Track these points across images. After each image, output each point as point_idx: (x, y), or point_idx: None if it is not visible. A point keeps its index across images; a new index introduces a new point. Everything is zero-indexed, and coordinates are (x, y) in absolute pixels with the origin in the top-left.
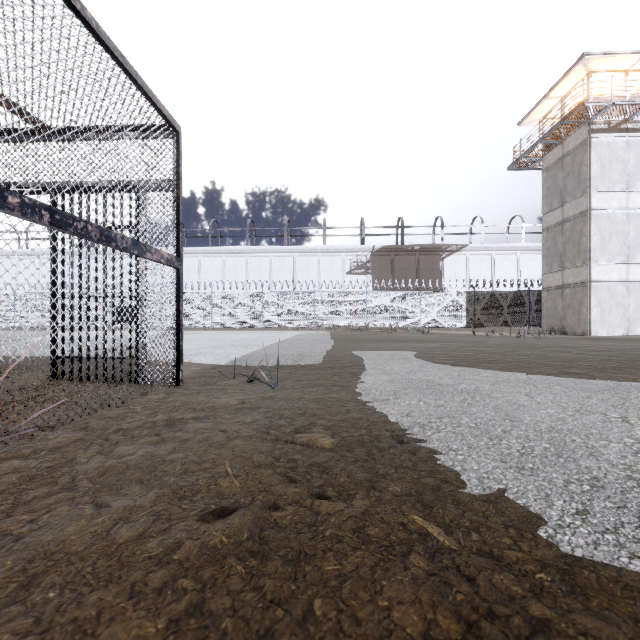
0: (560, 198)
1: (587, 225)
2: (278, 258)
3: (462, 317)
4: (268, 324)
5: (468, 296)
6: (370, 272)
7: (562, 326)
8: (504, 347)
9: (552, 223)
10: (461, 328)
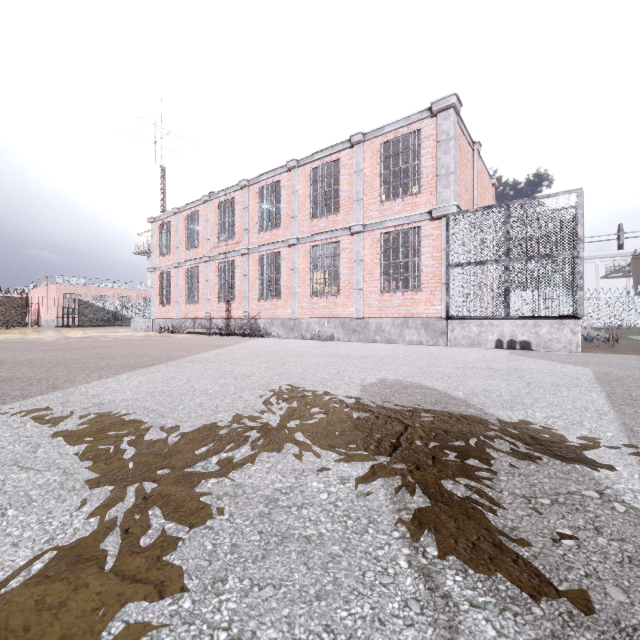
0: None
1: None
2: None
3: None
4: None
5: None
6: (630, 275)
7: None
8: None
9: None
10: None
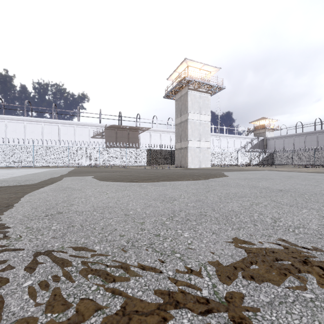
0: (180, 113)
1: (187, 125)
2: (48, 126)
3: (145, 160)
4: (37, 164)
5: (147, 151)
6: (104, 137)
7: (181, 164)
8: (135, 173)
9: (178, 123)
10: (147, 165)
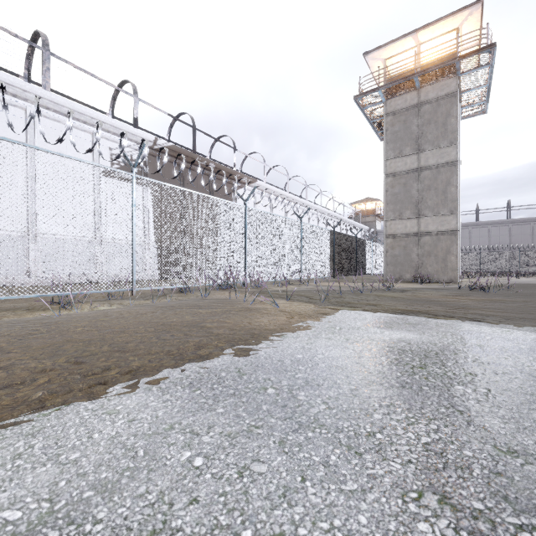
0: (415, 145)
1: (457, 175)
2: None
3: (328, 264)
4: None
5: (331, 237)
6: (148, 183)
7: (419, 274)
8: None
9: (402, 169)
10: None
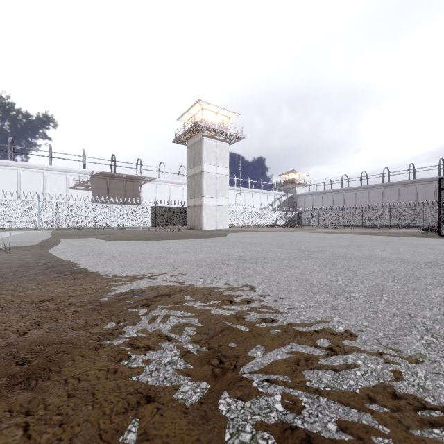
0: (193, 163)
1: (202, 178)
2: (0, 170)
3: (149, 221)
4: None
5: (152, 209)
6: (90, 189)
7: (194, 225)
8: (139, 234)
9: (191, 174)
10: (152, 227)
